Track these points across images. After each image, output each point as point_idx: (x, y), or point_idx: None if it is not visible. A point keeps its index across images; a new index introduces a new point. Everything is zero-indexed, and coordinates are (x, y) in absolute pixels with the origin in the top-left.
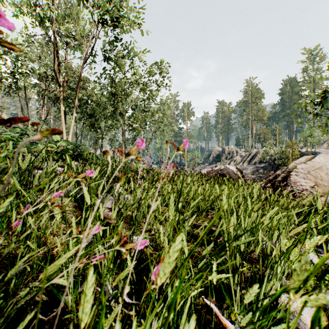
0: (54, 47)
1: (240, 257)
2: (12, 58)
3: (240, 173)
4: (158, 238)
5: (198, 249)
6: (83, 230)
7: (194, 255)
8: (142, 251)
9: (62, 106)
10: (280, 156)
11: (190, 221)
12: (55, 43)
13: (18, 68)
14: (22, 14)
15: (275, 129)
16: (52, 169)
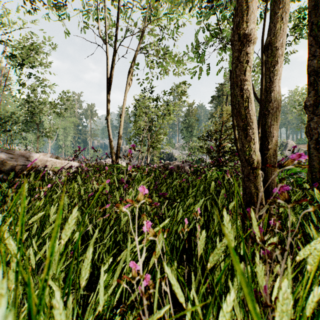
0: None
1: None
2: None
3: None
4: None
5: None
6: None
7: None
8: None
9: None
10: None
11: None
12: None
13: None
14: None
15: None
16: None
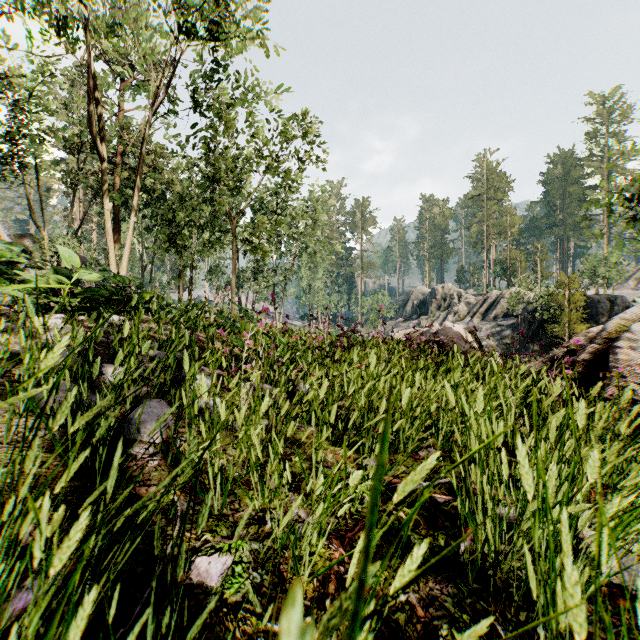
0: (90, 80)
1: (550, 635)
2: (6, 105)
3: (475, 339)
4: (283, 551)
5: (406, 594)
6: (25, 546)
7: (397, 625)
8: (218, 632)
9: (107, 201)
10: (545, 303)
11: (397, 580)
12: (93, 73)
13: (23, 127)
14: (22, 10)
15: (535, 251)
16: (7, 335)
